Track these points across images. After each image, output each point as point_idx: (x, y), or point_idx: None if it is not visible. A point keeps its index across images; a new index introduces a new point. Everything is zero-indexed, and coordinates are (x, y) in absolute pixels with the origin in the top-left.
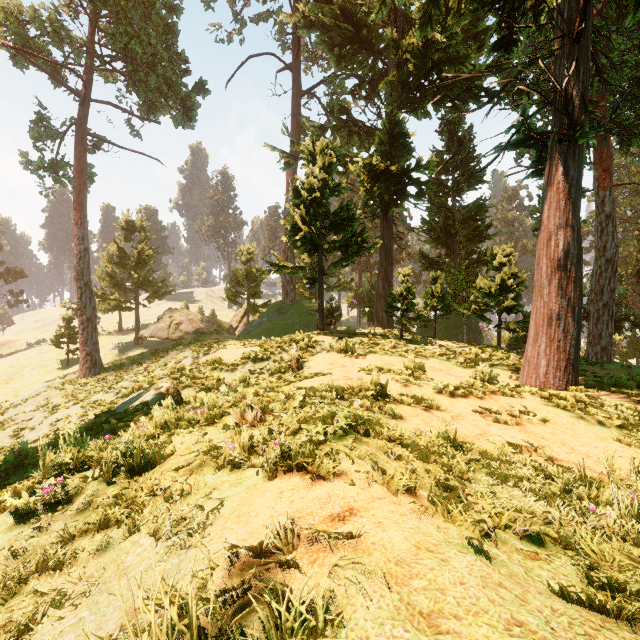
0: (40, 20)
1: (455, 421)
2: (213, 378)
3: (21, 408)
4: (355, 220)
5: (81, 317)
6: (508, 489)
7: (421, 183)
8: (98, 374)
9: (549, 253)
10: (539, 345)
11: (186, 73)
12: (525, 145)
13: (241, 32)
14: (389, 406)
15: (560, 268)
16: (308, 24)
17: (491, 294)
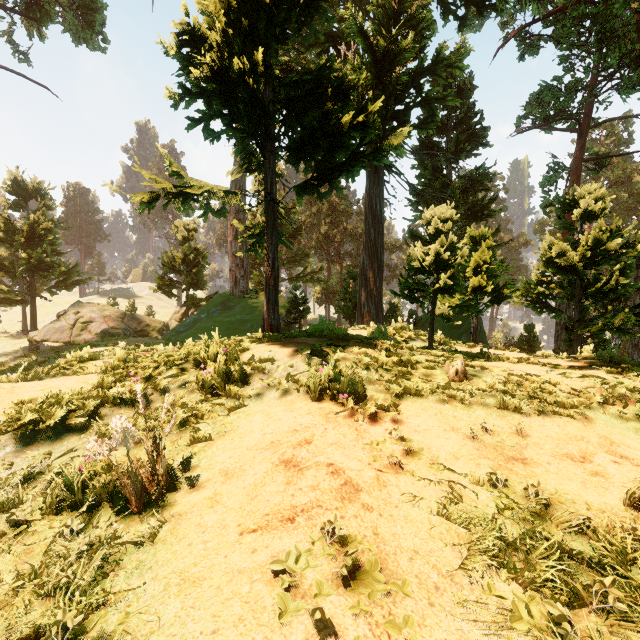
0: None
1: None
2: None
3: None
4: (345, 98)
5: None
6: None
7: (435, 100)
8: None
9: None
10: None
11: None
12: None
13: None
14: None
15: None
16: None
17: (570, 267)
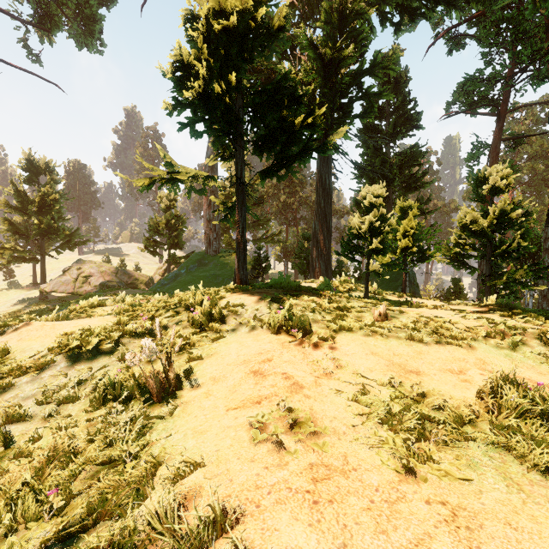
0: None
1: None
2: None
3: None
4: (298, 102)
5: None
6: None
7: (374, 95)
8: None
9: None
10: None
11: None
12: None
13: None
14: None
15: None
16: None
17: (481, 232)
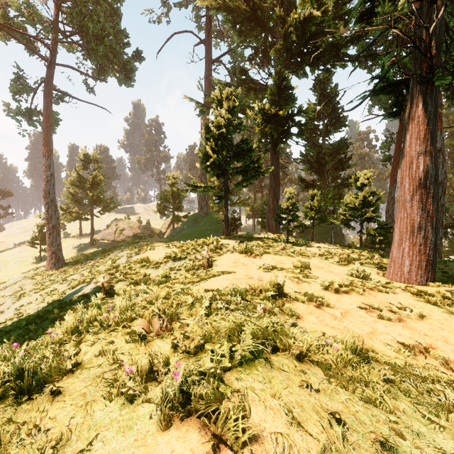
0: (17, 4)
1: (345, 318)
2: (141, 274)
3: (2, 293)
4: (252, 151)
5: (48, 225)
6: (448, 431)
7: (301, 125)
8: (61, 267)
9: (411, 174)
10: (403, 248)
11: (127, 45)
12: (385, 92)
13: (168, 15)
14: (288, 306)
15: (421, 186)
16: (217, 6)
17: (355, 208)
